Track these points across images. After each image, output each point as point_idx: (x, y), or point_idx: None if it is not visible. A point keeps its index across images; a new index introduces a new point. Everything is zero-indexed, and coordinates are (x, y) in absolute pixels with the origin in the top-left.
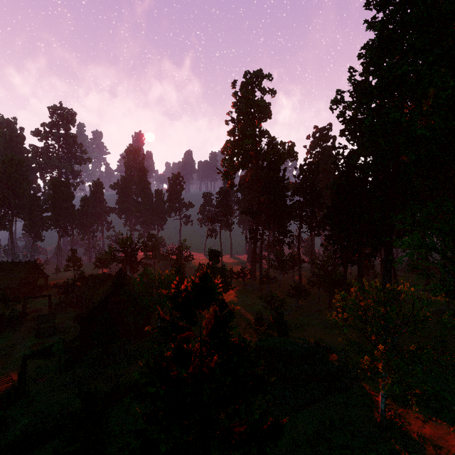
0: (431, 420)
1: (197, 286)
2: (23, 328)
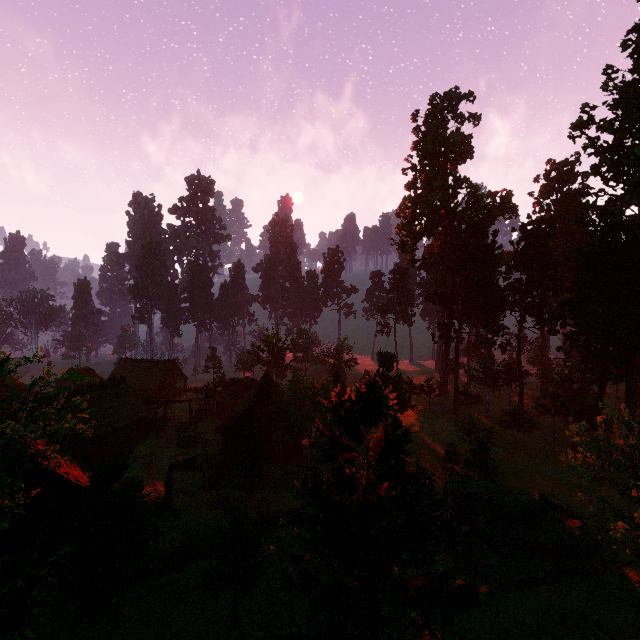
0: None
1: (363, 396)
2: (165, 436)
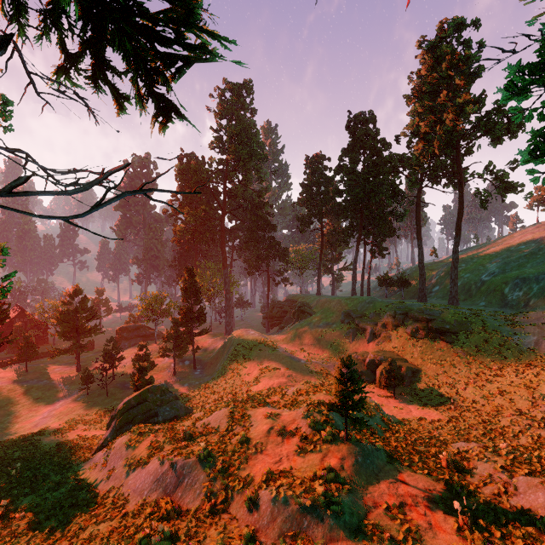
0: None
1: (74, 288)
2: None
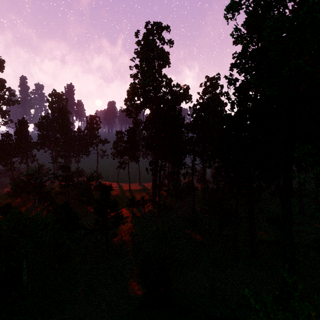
0: None
1: None
2: None
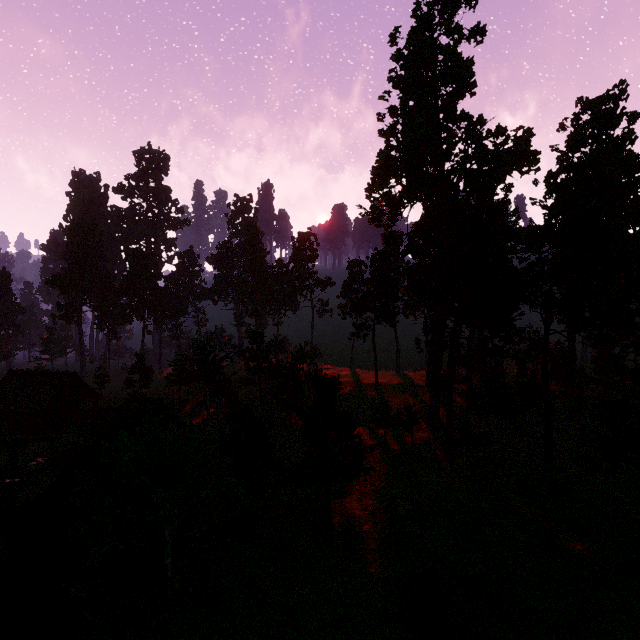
0: None
1: None
2: None
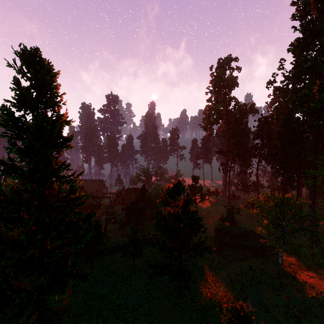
0: (317, 277)
1: (175, 185)
2: (100, 211)
